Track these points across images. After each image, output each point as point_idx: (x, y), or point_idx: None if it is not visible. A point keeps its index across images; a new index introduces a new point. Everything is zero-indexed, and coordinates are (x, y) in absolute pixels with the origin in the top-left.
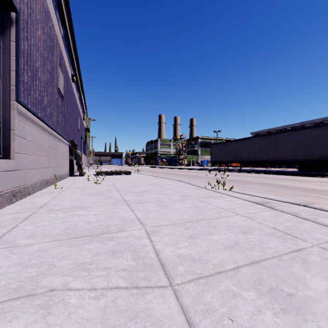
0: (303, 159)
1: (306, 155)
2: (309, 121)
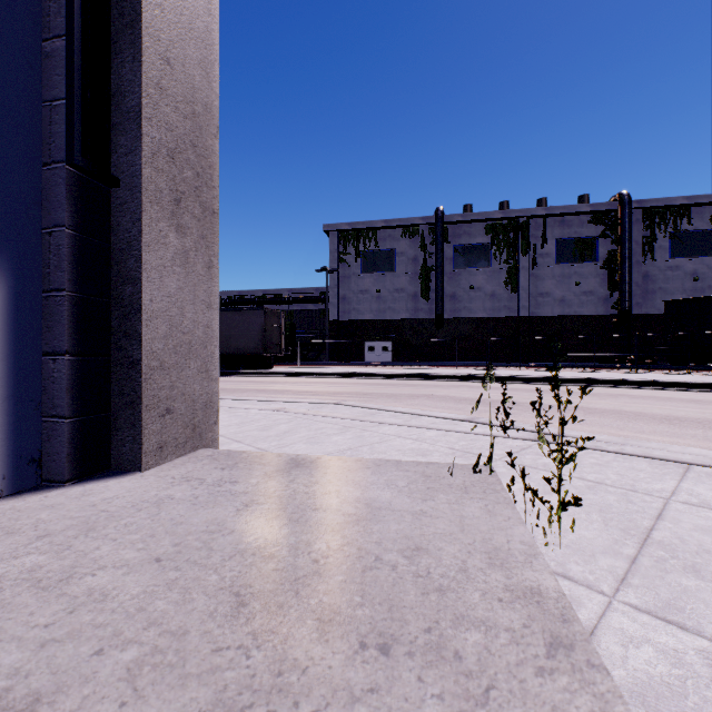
0: (221, 353)
1: (225, 347)
2: (250, 291)
